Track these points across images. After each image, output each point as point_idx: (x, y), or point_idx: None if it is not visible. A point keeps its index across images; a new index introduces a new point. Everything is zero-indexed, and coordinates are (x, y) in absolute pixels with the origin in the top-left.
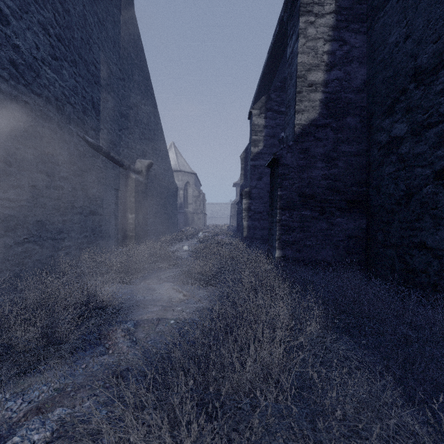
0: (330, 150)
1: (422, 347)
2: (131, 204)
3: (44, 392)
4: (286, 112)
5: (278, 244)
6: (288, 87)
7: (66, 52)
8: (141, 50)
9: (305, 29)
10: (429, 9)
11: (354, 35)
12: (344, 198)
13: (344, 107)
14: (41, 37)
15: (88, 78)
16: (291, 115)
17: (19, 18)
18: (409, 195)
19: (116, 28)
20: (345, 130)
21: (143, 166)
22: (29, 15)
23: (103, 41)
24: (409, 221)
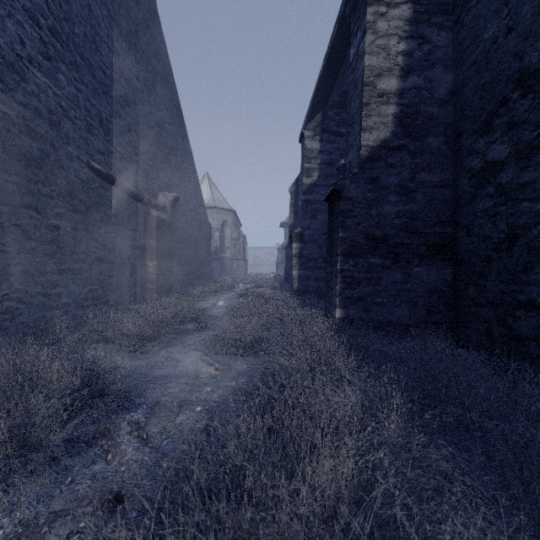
0: (406, 180)
1: None
2: (151, 248)
3: (4, 527)
4: (348, 131)
5: (339, 301)
6: (351, 99)
7: (64, 51)
8: (164, 55)
9: (374, 22)
10: None
11: (436, 31)
12: (424, 242)
13: (424, 123)
14: (28, 29)
15: (94, 86)
16: (355, 134)
17: None
18: (512, 238)
19: (132, 24)
20: (425, 153)
21: (168, 201)
22: None
23: (115, 41)
24: (512, 272)
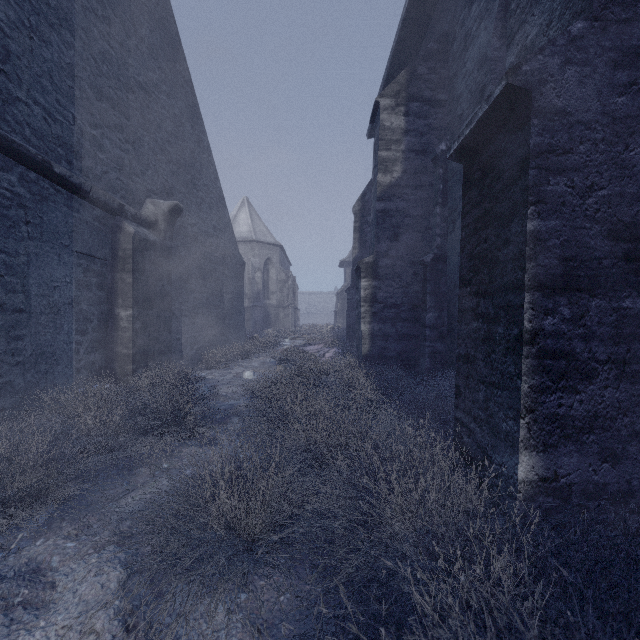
0: None
1: None
2: (125, 287)
3: None
4: None
5: (528, 429)
6: None
7: None
8: None
9: None
10: None
11: None
12: None
13: None
14: None
15: None
16: None
17: None
18: None
19: None
20: None
21: (160, 213)
22: None
23: None
24: None
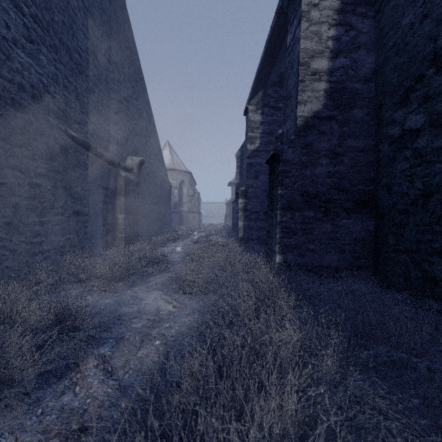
0: (335, 145)
1: None
2: (121, 203)
3: None
4: (286, 104)
5: (278, 248)
6: (288, 77)
7: (45, 35)
8: (132, 42)
9: (308, 12)
10: None
11: (361, 20)
12: (350, 198)
13: (350, 98)
14: (13, 16)
15: (71, 66)
16: (292, 107)
17: None
18: (427, 194)
19: (105, 16)
20: (351, 123)
21: (134, 164)
22: None
23: (89, 29)
24: (427, 224)
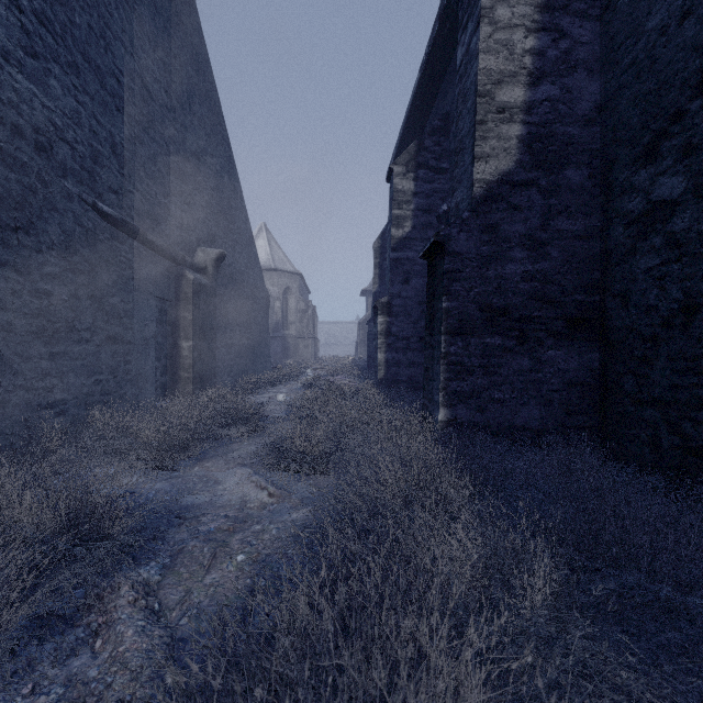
0: (536, 228)
1: None
2: (186, 323)
3: None
4: (455, 162)
5: (443, 398)
6: (459, 117)
7: (58, 46)
8: (205, 63)
9: (492, 9)
10: None
11: (578, 22)
12: (561, 315)
13: (561, 150)
14: (3, 11)
15: (103, 98)
16: (465, 165)
17: None
18: (691, 309)
19: (160, 18)
20: (562, 191)
21: (209, 260)
22: None
23: (134, 38)
24: (691, 358)
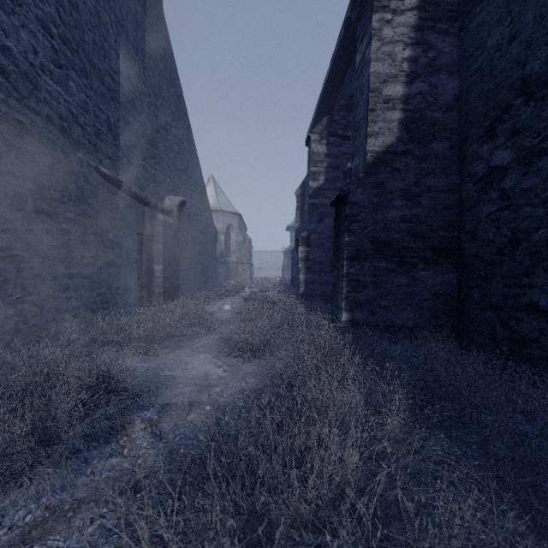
0: (412, 185)
1: (547, 450)
2: (158, 252)
3: (32, 512)
4: (354, 136)
5: (345, 304)
6: (357, 104)
7: (74, 58)
8: (171, 59)
9: (380, 29)
10: (541, 1)
11: (442, 38)
12: (429, 246)
13: (429, 129)
14: (41, 38)
15: (102, 92)
16: (361, 140)
17: (11, 12)
18: (515, 242)
19: (140, 30)
20: (430, 158)
21: (174, 205)
22: (24, 9)
23: (122, 47)
24: (515, 276)
